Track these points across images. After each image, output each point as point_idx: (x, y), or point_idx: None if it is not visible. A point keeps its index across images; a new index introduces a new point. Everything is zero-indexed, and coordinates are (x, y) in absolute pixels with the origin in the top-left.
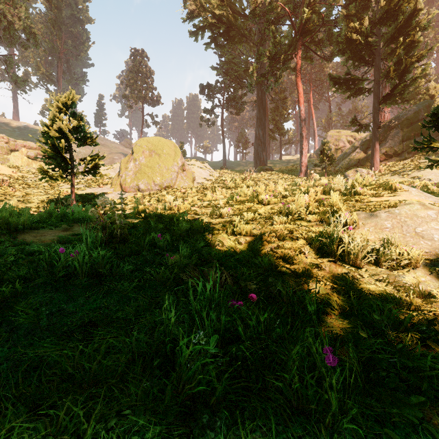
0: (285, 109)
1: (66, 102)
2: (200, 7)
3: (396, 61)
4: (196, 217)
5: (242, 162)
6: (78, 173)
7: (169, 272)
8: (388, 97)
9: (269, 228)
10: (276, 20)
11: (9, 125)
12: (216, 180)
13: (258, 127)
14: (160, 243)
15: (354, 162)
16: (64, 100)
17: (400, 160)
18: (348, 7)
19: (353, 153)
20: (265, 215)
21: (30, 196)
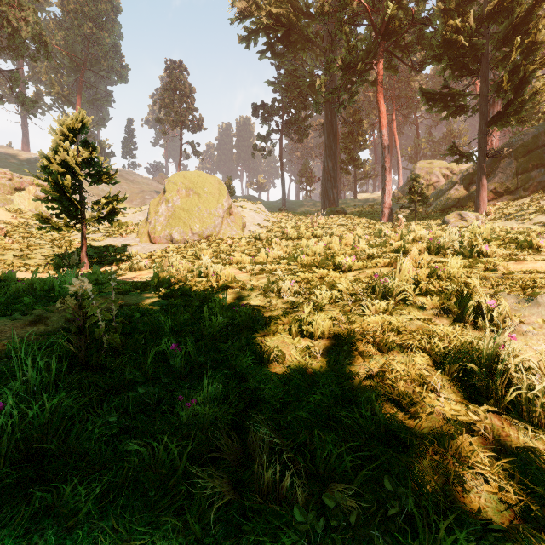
0: (361, 134)
1: (73, 126)
2: (253, 5)
3: (510, 69)
4: (243, 293)
5: (306, 202)
6: (89, 220)
7: (176, 450)
8: (500, 116)
9: (359, 324)
10: (350, 20)
11: (16, 158)
12: (273, 227)
13: (327, 157)
14: (175, 361)
15: (453, 202)
16: (70, 123)
17: (513, 199)
18: (446, 0)
19: (451, 190)
20: (349, 292)
21: (31, 249)
